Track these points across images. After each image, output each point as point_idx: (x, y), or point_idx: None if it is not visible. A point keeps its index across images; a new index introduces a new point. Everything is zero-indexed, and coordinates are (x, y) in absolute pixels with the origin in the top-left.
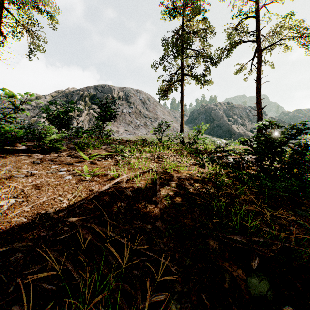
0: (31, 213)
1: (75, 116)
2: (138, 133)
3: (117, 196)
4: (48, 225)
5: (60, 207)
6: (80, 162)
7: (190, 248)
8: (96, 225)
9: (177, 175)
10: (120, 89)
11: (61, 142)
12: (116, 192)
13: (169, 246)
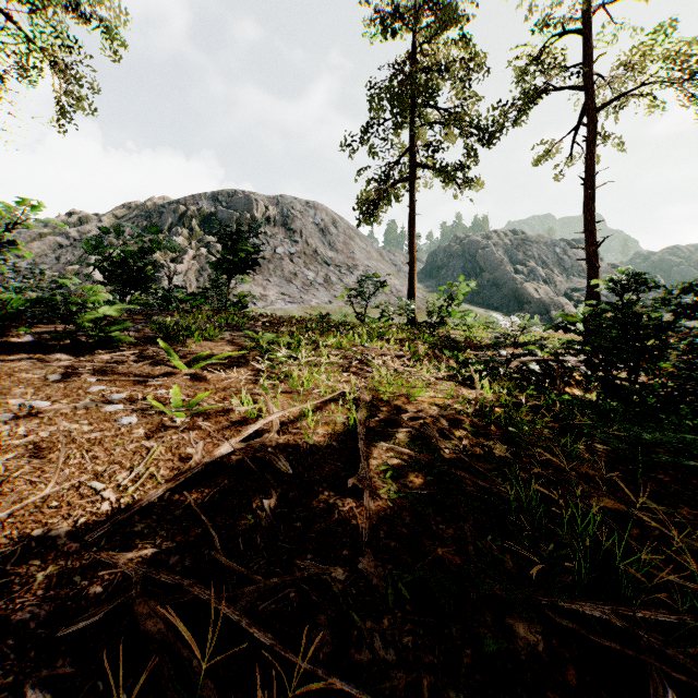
0: (2, 539)
1: (168, 261)
2: (311, 300)
3: (253, 476)
4: (42, 580)
5: (92, 514)
6: (166, 376)
7: (461, 650)
8: (186, 579)
9: (406, 407)
10: (270, 200)
11: (121, 324)
12: (250, 464)
13: (399, 646)
